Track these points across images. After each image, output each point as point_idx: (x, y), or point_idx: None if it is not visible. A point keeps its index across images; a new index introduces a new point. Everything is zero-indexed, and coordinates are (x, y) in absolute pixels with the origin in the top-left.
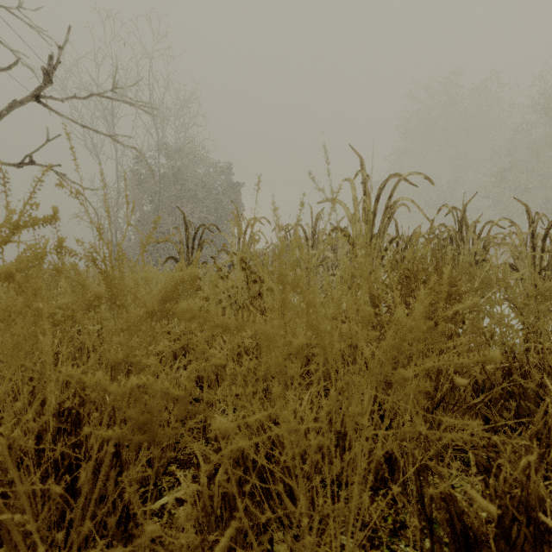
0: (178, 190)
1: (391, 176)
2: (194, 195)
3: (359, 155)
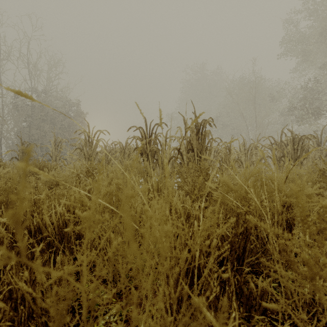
0: (43, 115)
1: (98, 130)
2: (56, 118)
3: (87, 122)
